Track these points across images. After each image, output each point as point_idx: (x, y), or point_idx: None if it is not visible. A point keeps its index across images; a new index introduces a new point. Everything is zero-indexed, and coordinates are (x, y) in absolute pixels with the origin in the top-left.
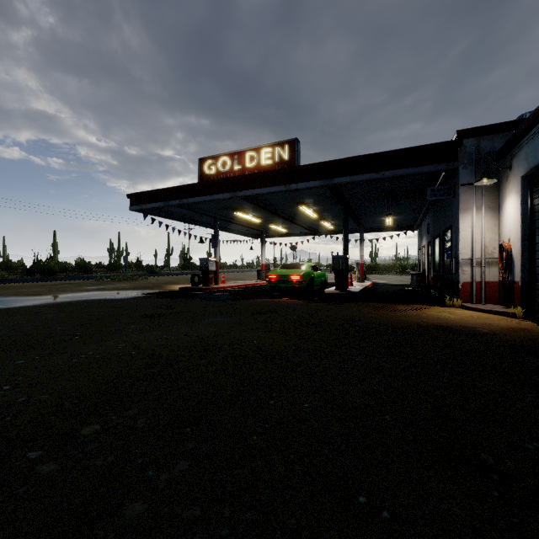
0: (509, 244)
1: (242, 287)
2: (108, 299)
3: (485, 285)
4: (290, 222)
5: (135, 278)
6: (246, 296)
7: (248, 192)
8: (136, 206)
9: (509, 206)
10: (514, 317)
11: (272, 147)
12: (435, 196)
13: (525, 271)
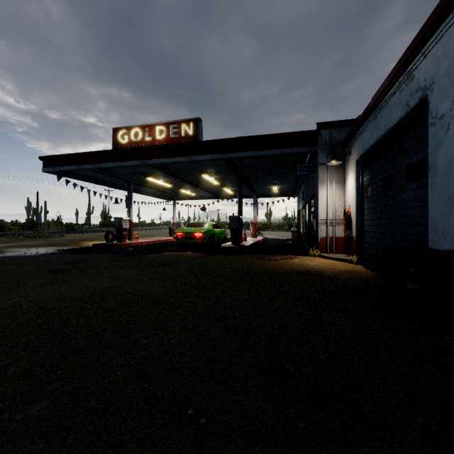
0: (350, 209)
1: (155, 243)
2: (16, 256)
3: (335, 239)
4: (197, 188)
5: (50, 235)
6: (154, 251)
7: (156, 161)
8: (48, 168)
9: (349, 182)
10: (351, 263)
11: (179, 123)
12: (303, 172)
13: (358, 229)
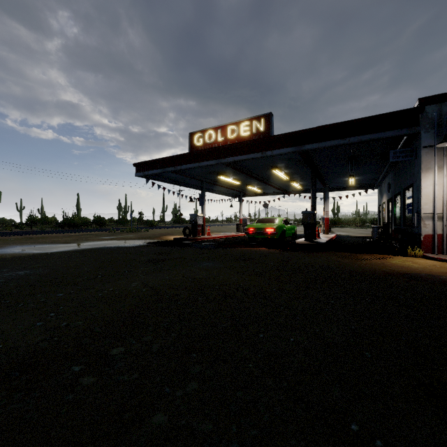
0: None
1: (224, 238)
2: (119, 247)
3: (446, 237)
4: (264, 184)
5: (138, 230)
6: (228, 246)
7: (230, 159)
8: (140, 173)
9: None
10: None
11: (250, 121)
12: (398, 158)
13: None
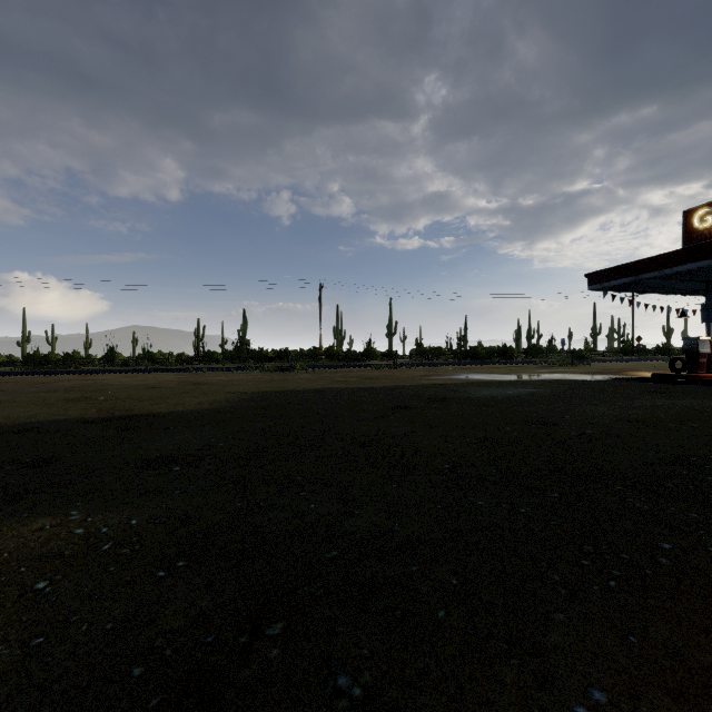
0: None
1: None
2: (579, 380)
3: None
4: None
5: (575, 363)
6: None
7: None
8: (595, 286)
9: None
10: None
11: None
12: None
13: None
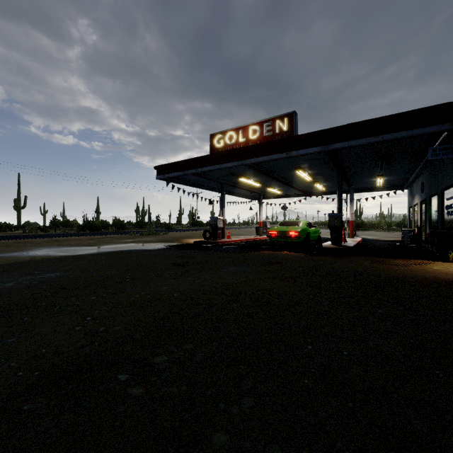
0: None
1: (245, 241)
2: (142, 249)
3: None
4: (286, 185)
5: (158, 233)
6: (251, 249)
7: (253, 160)
8: (161, 176)
9: None
10: None
11: (272, 121)
12: (437, 156)
13: None
